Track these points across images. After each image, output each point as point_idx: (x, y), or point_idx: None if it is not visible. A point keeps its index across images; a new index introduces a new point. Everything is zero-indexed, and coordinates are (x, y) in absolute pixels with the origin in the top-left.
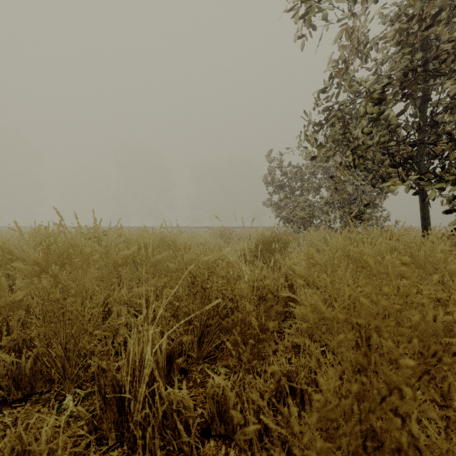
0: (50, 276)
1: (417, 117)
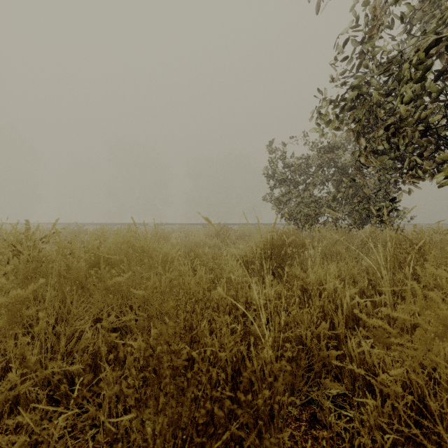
0: None
1: None
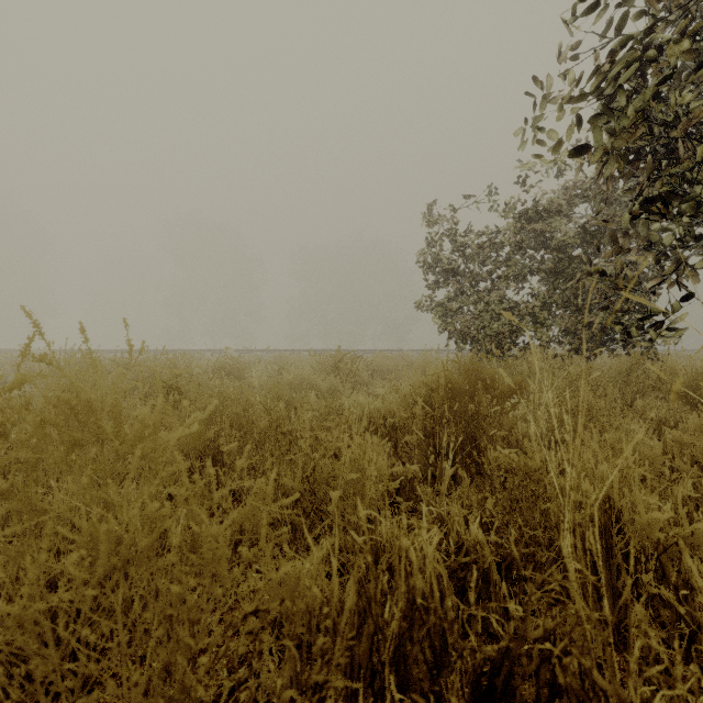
0: None
1: None
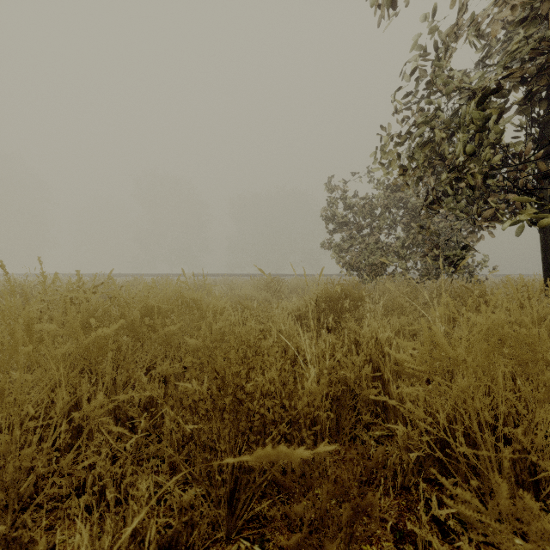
0: None
1: (539, 127)
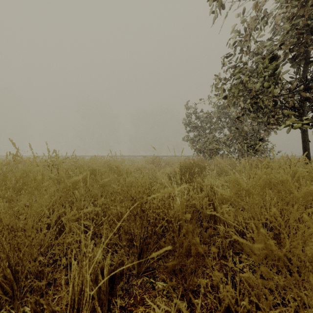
0: (7, 200)
1: (300, 74)
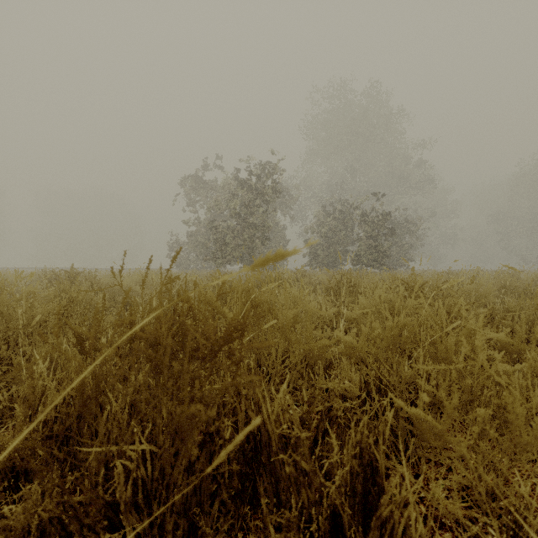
0: None
1: None
